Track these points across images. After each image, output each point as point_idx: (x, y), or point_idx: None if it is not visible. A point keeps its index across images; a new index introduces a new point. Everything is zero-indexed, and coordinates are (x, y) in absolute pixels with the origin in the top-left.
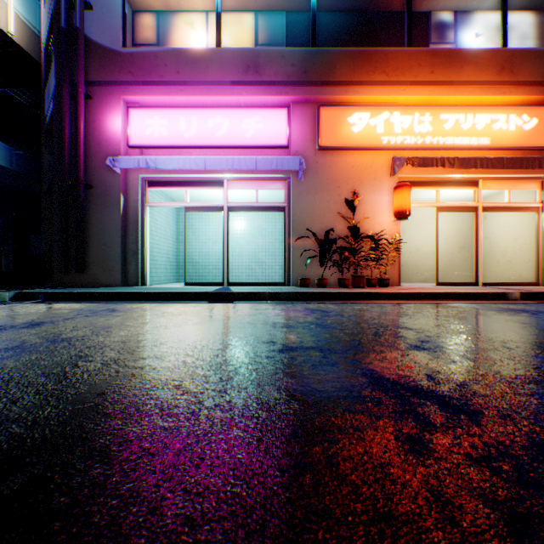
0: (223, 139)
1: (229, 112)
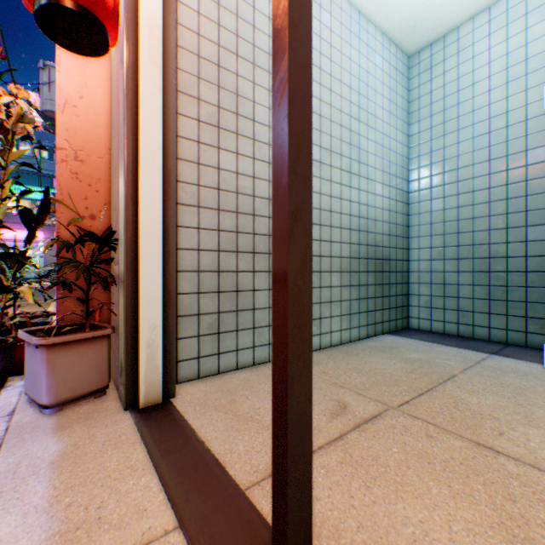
0: (22, 238)
1: (24, 231)
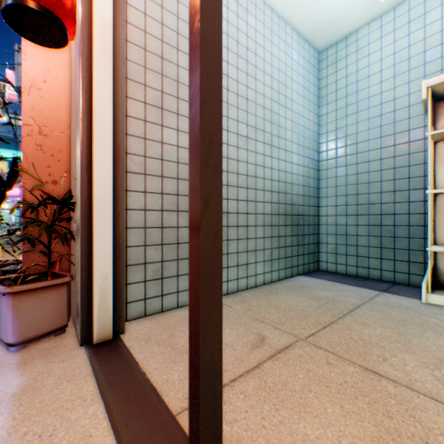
0: None
1: None
